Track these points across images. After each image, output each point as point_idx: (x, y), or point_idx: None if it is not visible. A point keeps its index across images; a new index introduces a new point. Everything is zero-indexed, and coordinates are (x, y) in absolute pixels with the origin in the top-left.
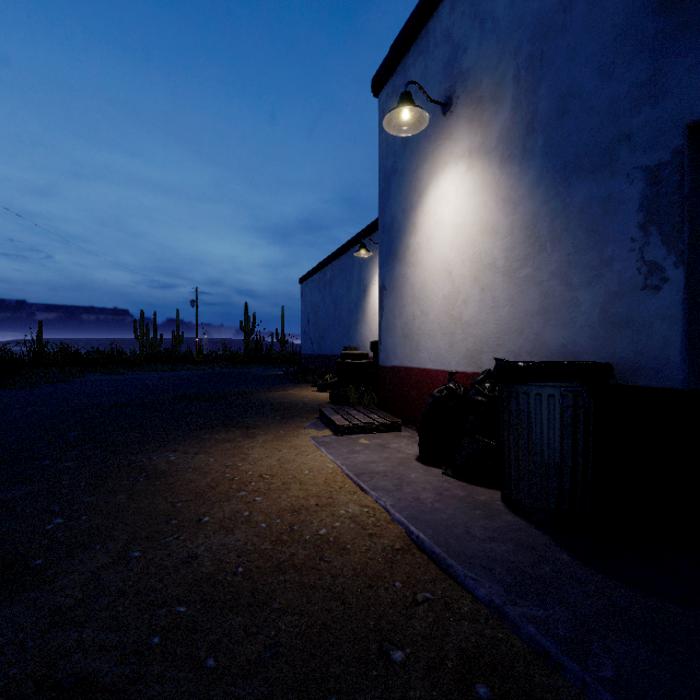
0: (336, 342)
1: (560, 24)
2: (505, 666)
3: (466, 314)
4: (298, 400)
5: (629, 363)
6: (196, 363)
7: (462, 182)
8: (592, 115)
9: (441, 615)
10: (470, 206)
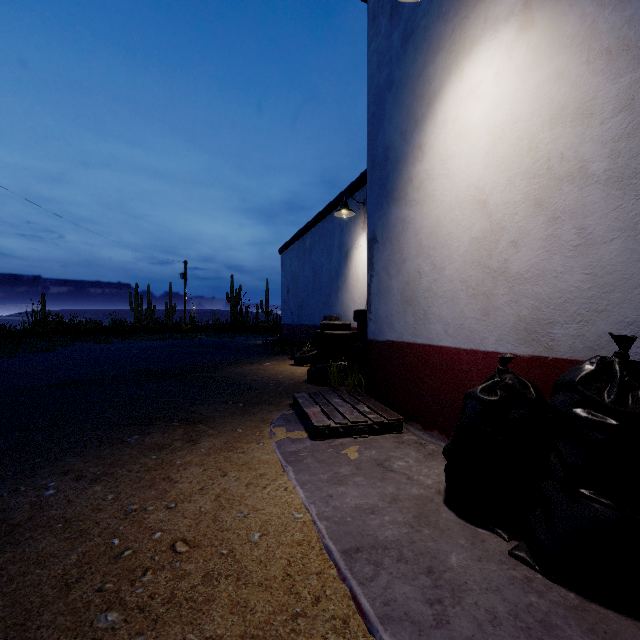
0: (315, 312)
1: None
2: None
3: (517, 262)
4: (270, 378)
5: None
6: (184, 332)
7: (508, 55)
8: None
9: None
10: (526, 87)
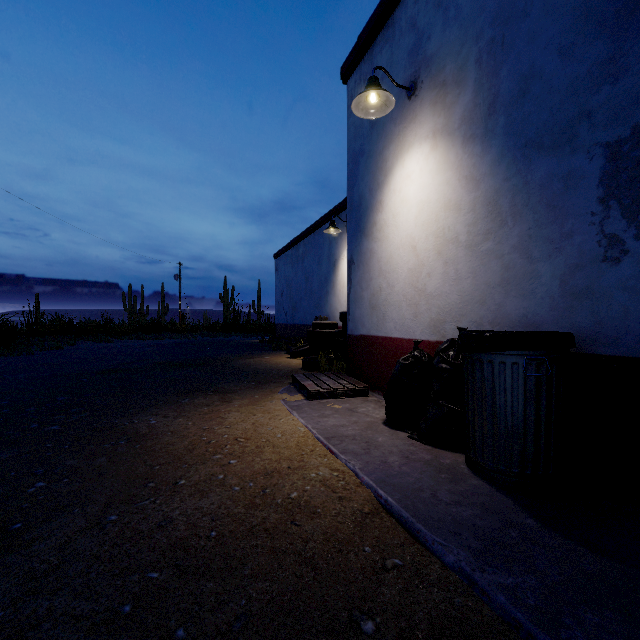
0: (307, 313)
1: (521, 9)
2: (476, 637)
3: (430, 286)
4: (272, 367)
5: (589, 332)
6: (179, 332)
7: (426, 161)
8: (552, 95)
9: (410, 581)
10: (434, 184)
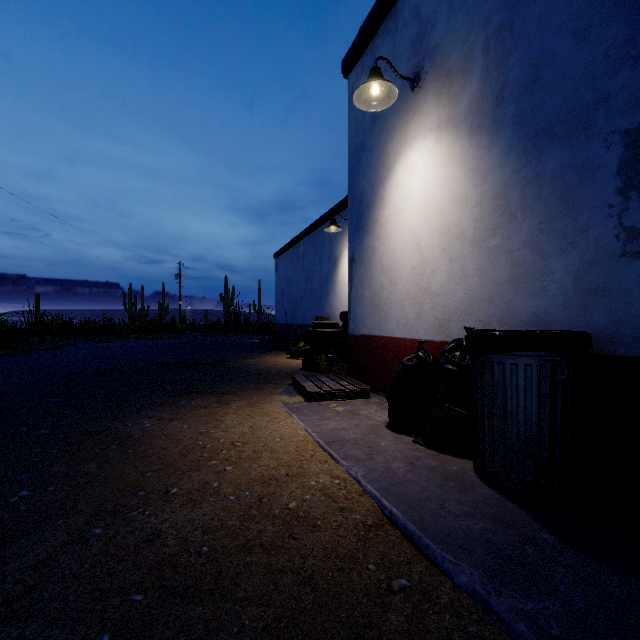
0: (308, 313)
1: None
2: None
3: (434, 284)
4: (271, 367)
5: (606, 332)
6: (180, 332)
7: (430, 155)
8: (565, 81)
9: (419, 606)
10: (439, 178)
